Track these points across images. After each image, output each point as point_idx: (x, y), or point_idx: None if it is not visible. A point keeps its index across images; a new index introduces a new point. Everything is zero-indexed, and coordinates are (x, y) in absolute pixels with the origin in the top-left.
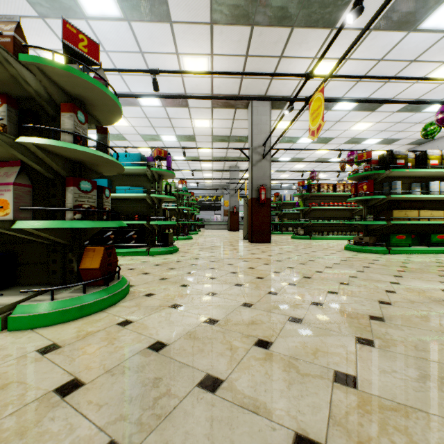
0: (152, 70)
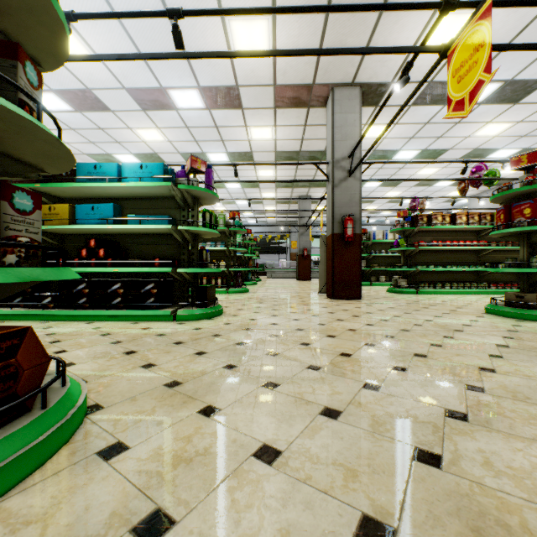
0: (171, 10)
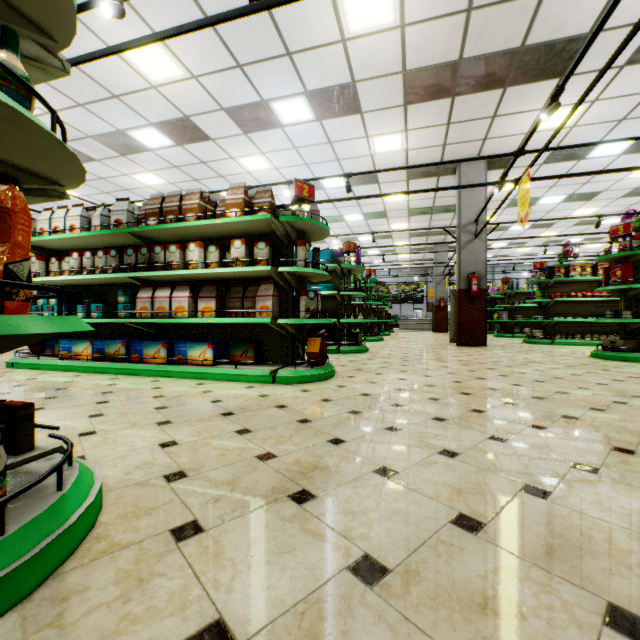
0: (346, 175)
